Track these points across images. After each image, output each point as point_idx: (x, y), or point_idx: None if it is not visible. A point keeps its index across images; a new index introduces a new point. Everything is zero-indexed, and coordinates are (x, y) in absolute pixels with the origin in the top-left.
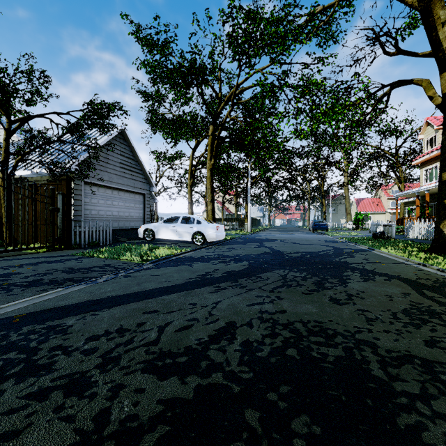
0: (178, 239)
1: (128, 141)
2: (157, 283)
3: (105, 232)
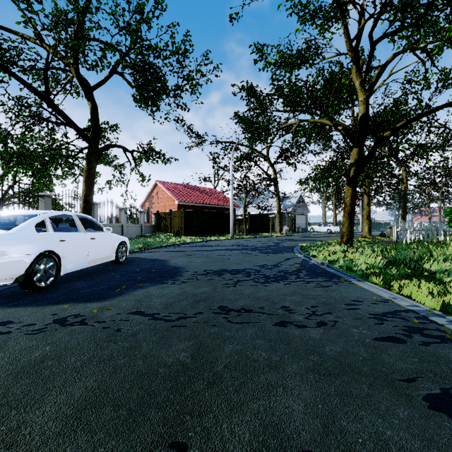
0: (322, 231)
1: (302, 197)
2: (323, 235)
3: (297, 229)
